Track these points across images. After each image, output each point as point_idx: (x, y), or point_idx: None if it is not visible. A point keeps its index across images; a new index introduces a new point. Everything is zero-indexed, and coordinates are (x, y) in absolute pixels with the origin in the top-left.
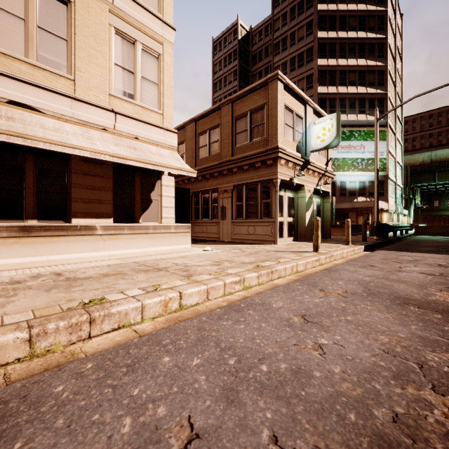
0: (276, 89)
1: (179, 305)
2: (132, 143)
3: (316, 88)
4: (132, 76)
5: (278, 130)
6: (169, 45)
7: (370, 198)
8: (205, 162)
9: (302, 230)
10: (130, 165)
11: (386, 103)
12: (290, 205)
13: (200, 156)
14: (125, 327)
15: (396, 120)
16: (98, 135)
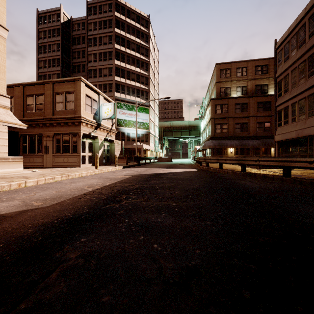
0: (80, 86)
1: (25, 185)
2: None
3: (114, 76)
4: None
5: (81, 107)
6: (3, 39)
7: (141, 143)
8: (32, 115)
9: None
10: None
11: (149, 95)
12: (90, 147)
13: (27, 111)
14: (3, 191)
15: (155, 103)
16: None
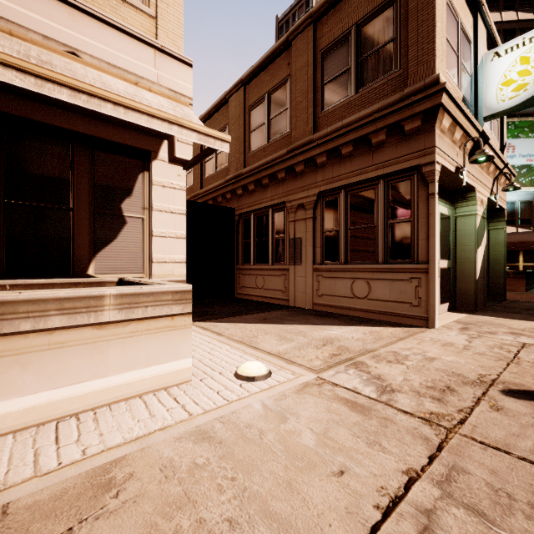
0: None
1: None
2: (47, 55)
3: None
4: None
5: (436, 40)
6: None
7: (532, 228)
8: (262, 156)
9: (468, 287)
10: (54, 123)
11: None
12: (443, 233)
13: (252, 148)
14: None
15: None
16: None
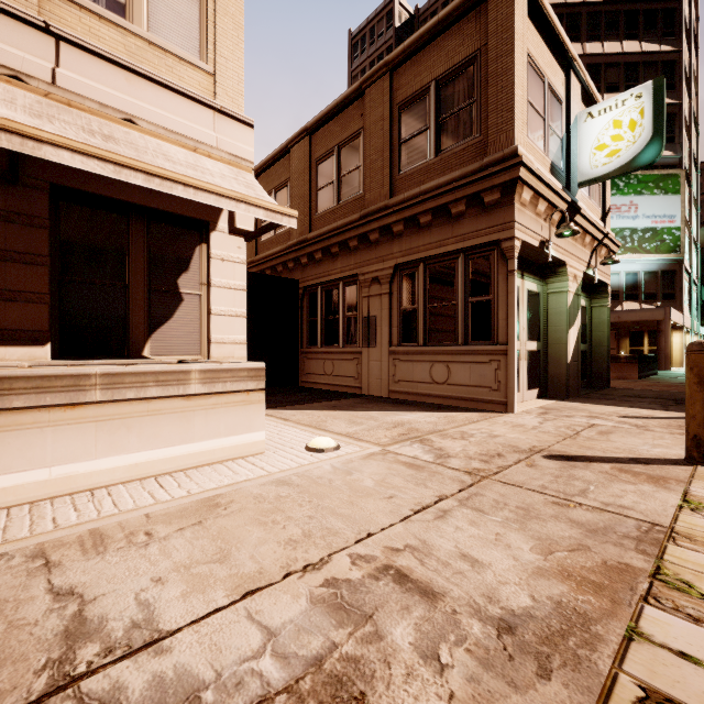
0: (511, 2)
1: None
2: (107, 127)
3: None
4: None
5: (515, 109)
6: None
7: (655, 304)
8: (331, 219)
9: (560, 371)
10: (110, 195)
11: (679, 123)
12: (531, 312)
13: (319, 209)
14: None
15: (692, 159)
16: None
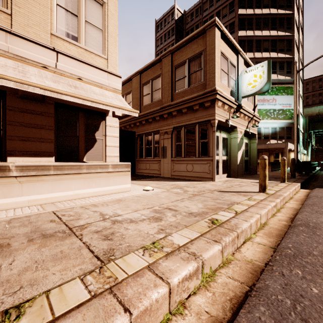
0: (214, 35)
1: None
2: (74, 82)
3: None
4: (75, 19)
5: (215, 73)
6: None
7: (282, 141)
8: (148, 108)
9: (235, 167)
10: (73, 105)
11: (293, 65)
12: (224, 145)
13: (144, 103)
14: None
15: (300, 79)
16: (35, 71)
